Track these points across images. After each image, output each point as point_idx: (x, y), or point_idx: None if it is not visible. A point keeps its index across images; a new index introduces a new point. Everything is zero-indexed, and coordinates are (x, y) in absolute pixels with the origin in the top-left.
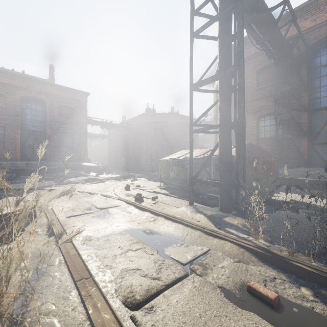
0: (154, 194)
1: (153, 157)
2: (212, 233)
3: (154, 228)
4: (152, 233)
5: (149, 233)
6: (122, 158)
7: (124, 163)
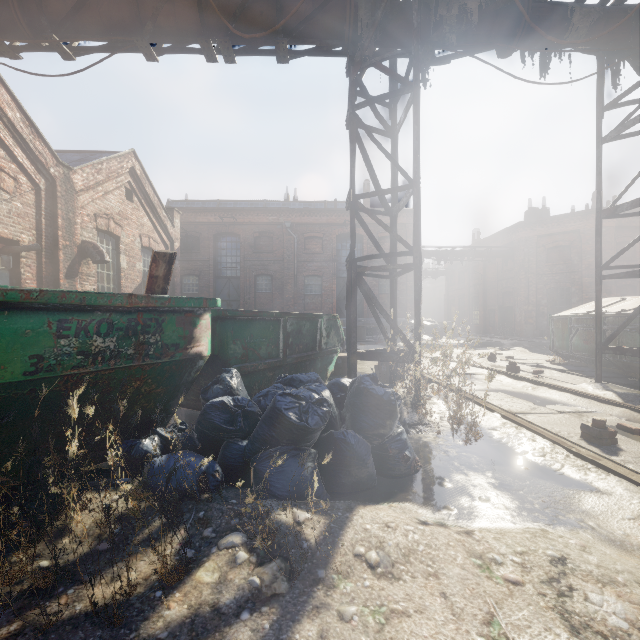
0: (538, 368)
1: (543, 308)
2: (607, 401)
3: (532, 393)
4: (529, 395)
5: (526, 395)
6: (474, 311)
7: (478, 321)
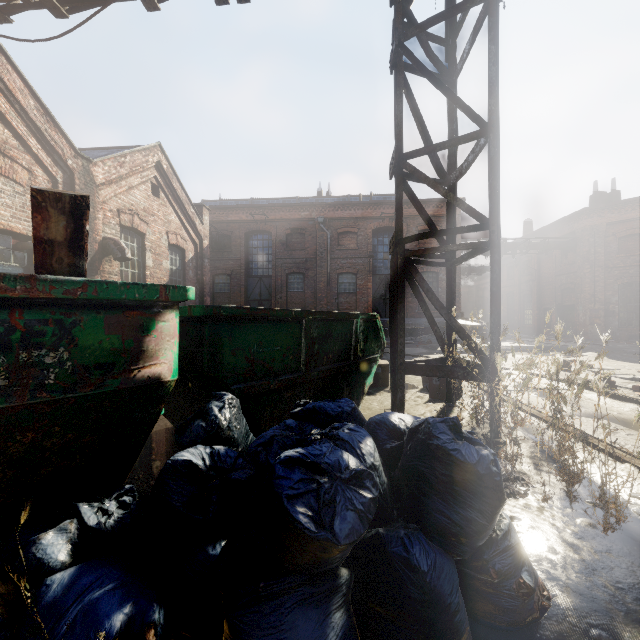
0: (636, 383)
1: (613, 307)
2: None
3: None
4: None
5: None
6: (526, 310)
7: (531, 321)
